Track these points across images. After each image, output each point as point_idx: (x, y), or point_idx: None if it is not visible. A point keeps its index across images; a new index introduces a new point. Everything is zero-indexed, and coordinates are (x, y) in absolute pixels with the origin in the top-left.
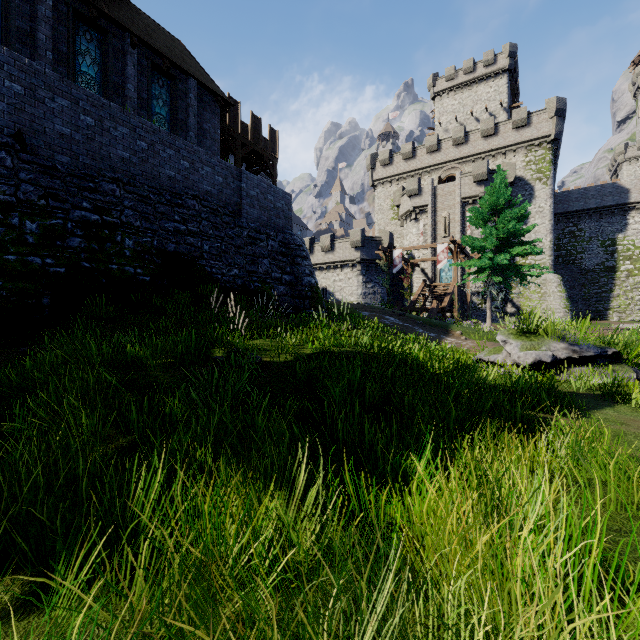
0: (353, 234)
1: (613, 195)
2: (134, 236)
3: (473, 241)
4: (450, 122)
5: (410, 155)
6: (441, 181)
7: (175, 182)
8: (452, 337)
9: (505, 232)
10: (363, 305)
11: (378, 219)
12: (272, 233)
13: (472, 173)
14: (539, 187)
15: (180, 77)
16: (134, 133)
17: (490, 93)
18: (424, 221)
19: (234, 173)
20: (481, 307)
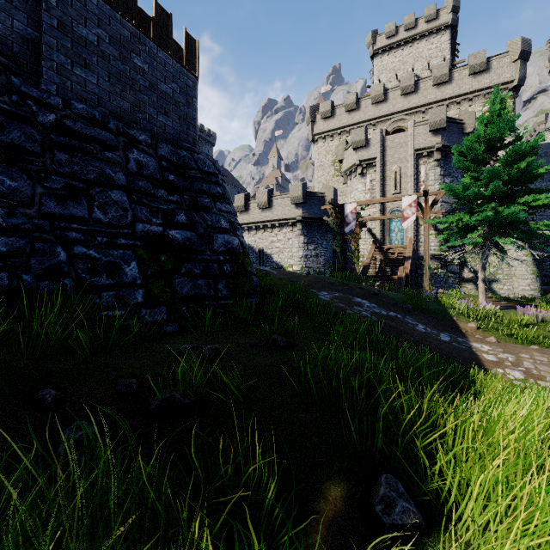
0: (293, 189)
1: None
2: None
3: (464, 188)
4: (390, 80)
5: (354, 106)
6: (388, 134)
7: None
8: (474, 338)
9: (511, 175)
10: (316, 277)
11: (318, 176)
12: (142, 137)
13: (428, 120)
14: None
15: None
16: None
17: (432, 50)
18: (371, 176)
19: None
20: (437, 272)
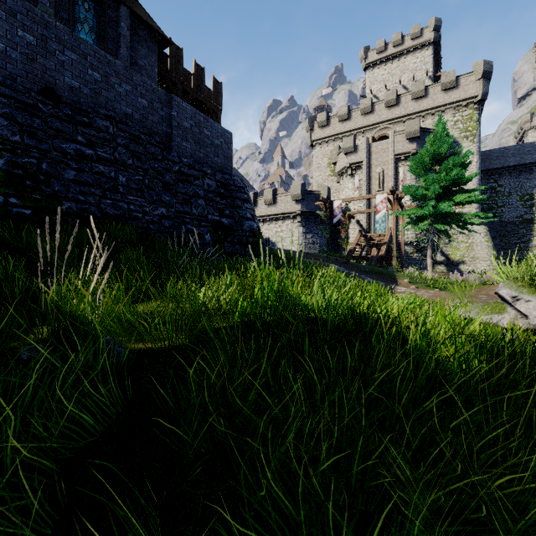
0: (294, 188)
1: (532, 153)
2: (8, 154)
3: (415, 189)
4: (380, 90)
5: (346, 117)
6: (374, 140)
7: (80, 95)
8: (401, 286)
9: (447, 180)
10: (306, 253)
11: (316, 176)
12: (209, 171)
13: (405, 131)
14: (466, 144)
15: (109, 2)
16: (13, 19)
17: (417, 63)
18: (359, 176)
19: (162, 98)
20: (413, 256)
